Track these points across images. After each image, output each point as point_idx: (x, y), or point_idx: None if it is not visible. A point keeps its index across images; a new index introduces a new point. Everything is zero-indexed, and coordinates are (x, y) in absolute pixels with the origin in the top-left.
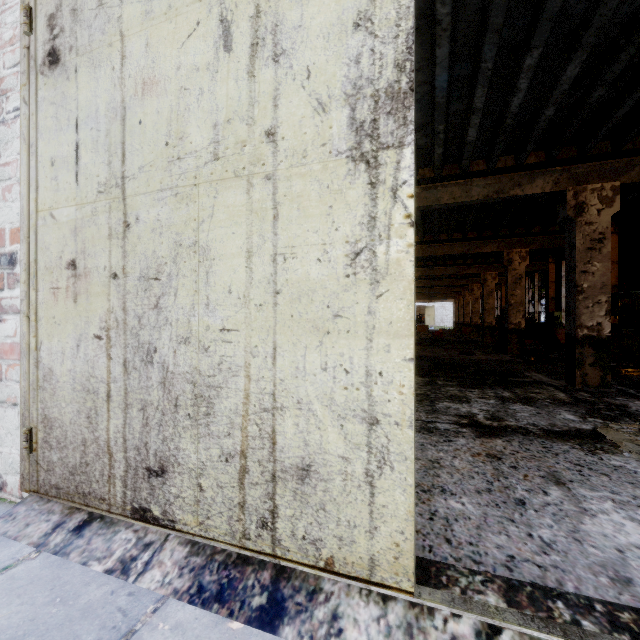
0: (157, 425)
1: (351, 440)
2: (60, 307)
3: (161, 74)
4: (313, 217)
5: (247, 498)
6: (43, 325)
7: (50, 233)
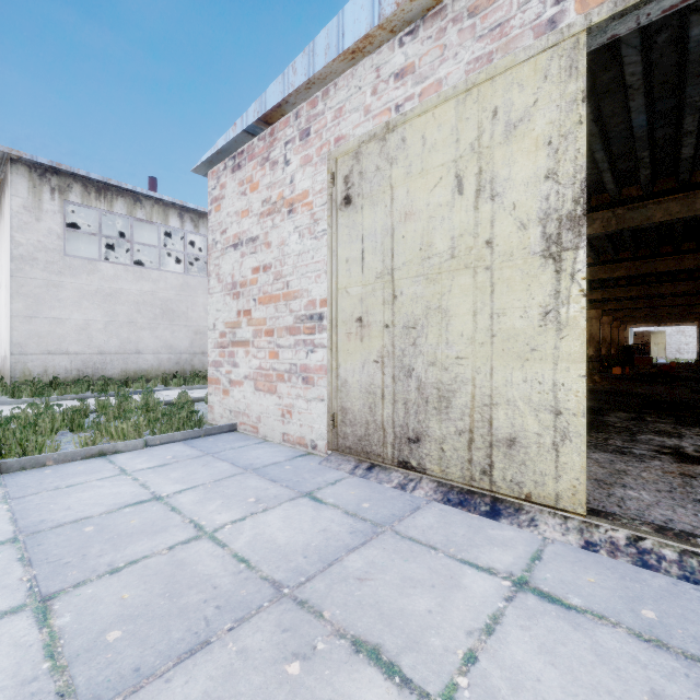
0: (414, 413)
1: (543, 424)
2: (352, 344)
3: (417, 209)
4: (517, 291)
5: (473, 457)
6: (341, 354)
7: (345, 302)
